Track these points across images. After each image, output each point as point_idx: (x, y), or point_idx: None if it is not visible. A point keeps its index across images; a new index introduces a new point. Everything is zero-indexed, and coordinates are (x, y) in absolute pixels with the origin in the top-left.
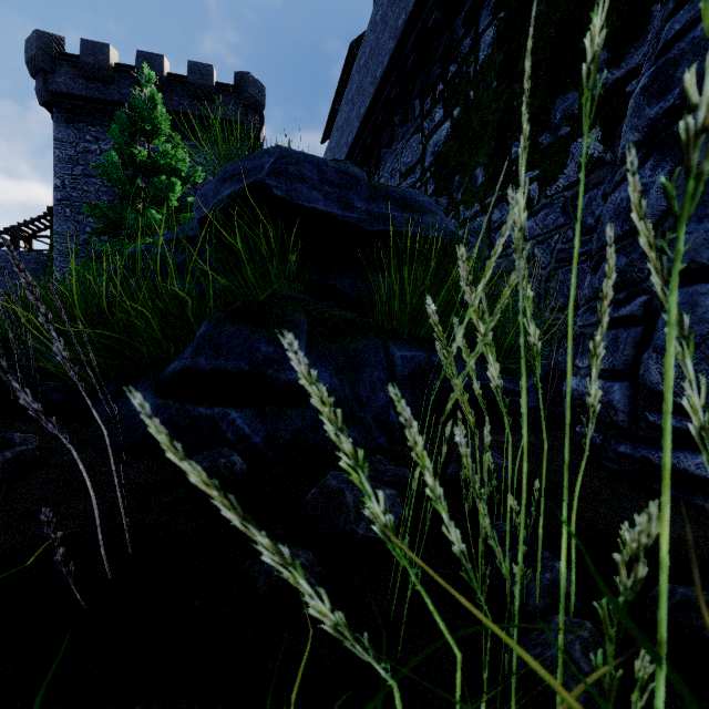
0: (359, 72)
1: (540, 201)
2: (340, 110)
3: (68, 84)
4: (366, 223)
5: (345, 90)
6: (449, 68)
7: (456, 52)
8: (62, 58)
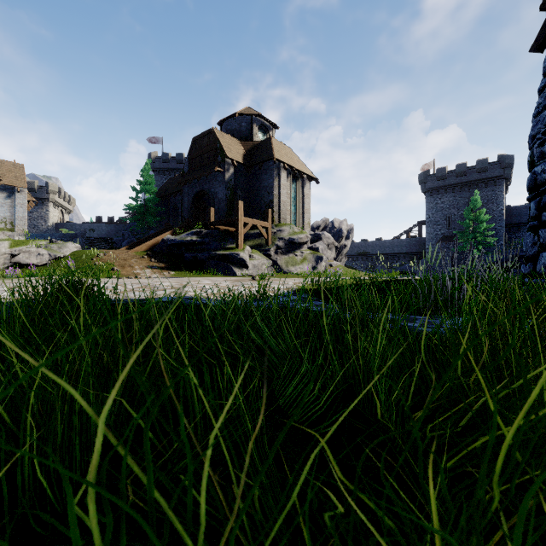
0: None
1: None
2: None
3: (431, 184)
4: None
5: None
6: None
7: None
8: (429, 177)
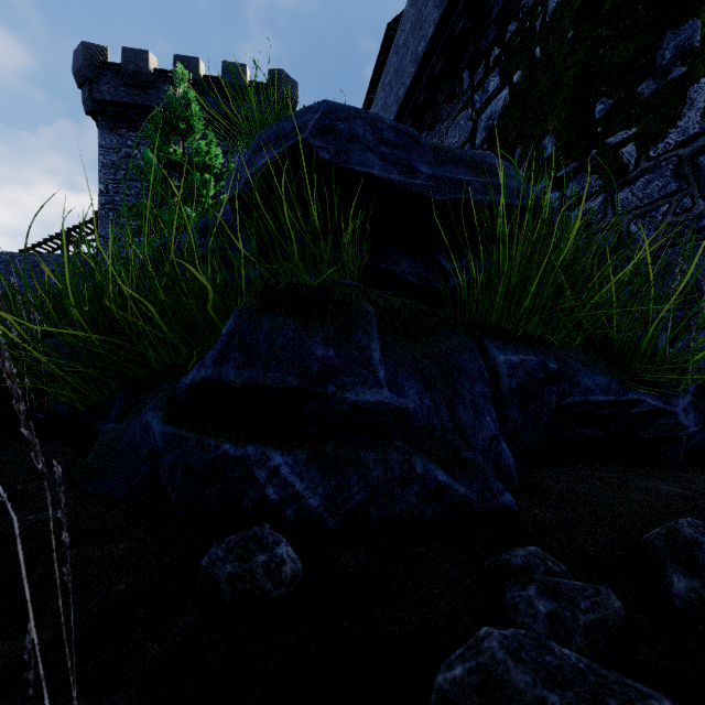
0: (397, 53)
1: (638, 165)
2: (376, 97)
3: (111, 92)
4: (432, 191)
5: (380, 77)
6: (507, 28)
7: (517, 8)
8: (106, 67)
